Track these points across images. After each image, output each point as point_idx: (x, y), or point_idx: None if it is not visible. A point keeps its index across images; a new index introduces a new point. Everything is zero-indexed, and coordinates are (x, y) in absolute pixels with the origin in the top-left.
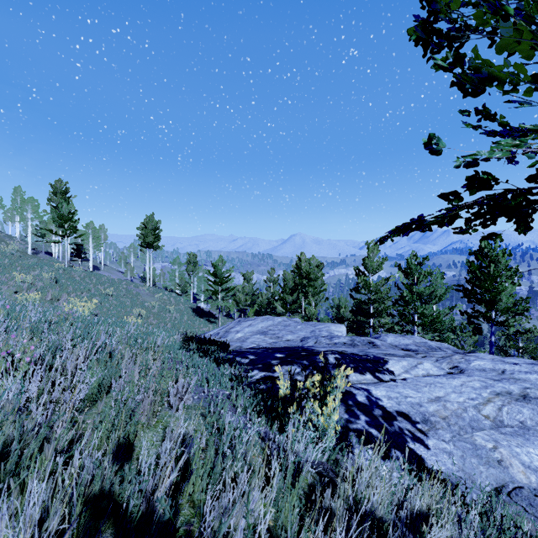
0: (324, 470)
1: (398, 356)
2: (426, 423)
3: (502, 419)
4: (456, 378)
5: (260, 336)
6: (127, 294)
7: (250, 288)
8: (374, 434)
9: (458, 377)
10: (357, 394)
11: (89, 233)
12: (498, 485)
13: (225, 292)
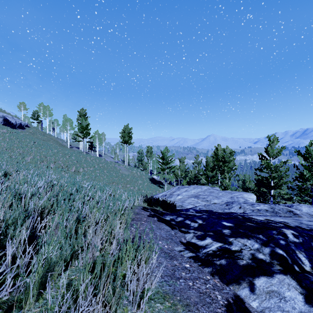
0: None
1: None
2: None
3: None
4: None
5: (194, 199)
6: (114, 169)
7: (184, 167)
8: None
9: None
10: None
11: (96, 136)
12: None
13: (169, 169)
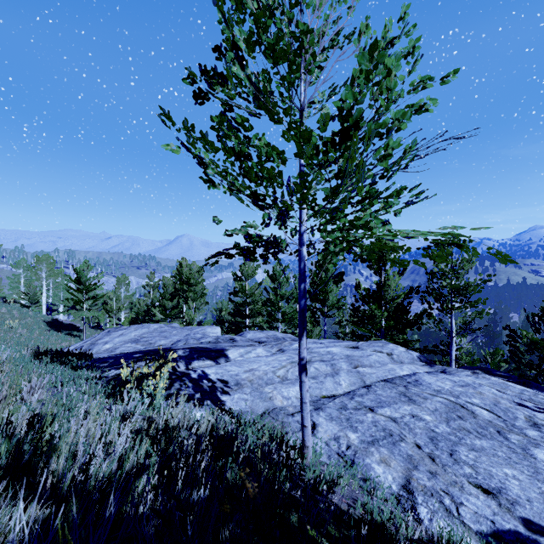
0: (151, 419)
1: (242, 346)
2: (237, 385)
3: (287, 376)
4: (273, 356)
5: (131, 345)
6: None
7: (126, 295)
8: (198, 396)
9: (275, 356)
10: (193, 374)
11: None
12: (266, 410)
13: (92, 301)
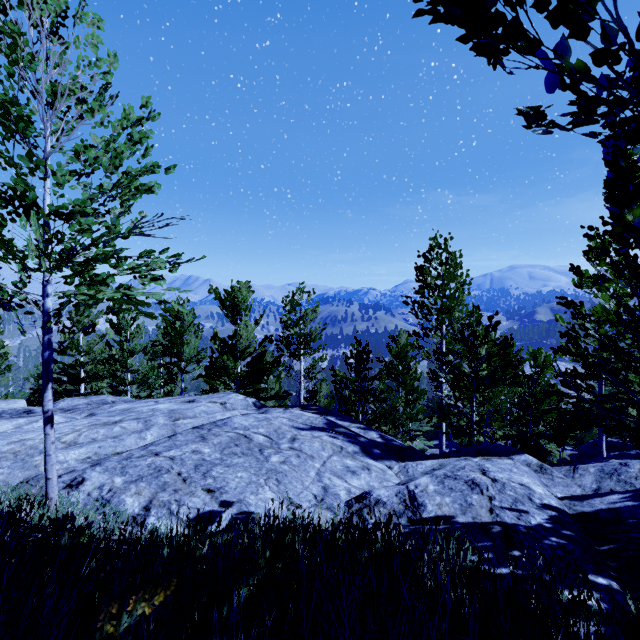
0: None
1: (29, 416)
2: None
3: (78, 440)
4: (70, 422)
5: None
6: None
7: None
8: None
9: (74, 421)
10: None
11: None
12: (25, 479)
13: None
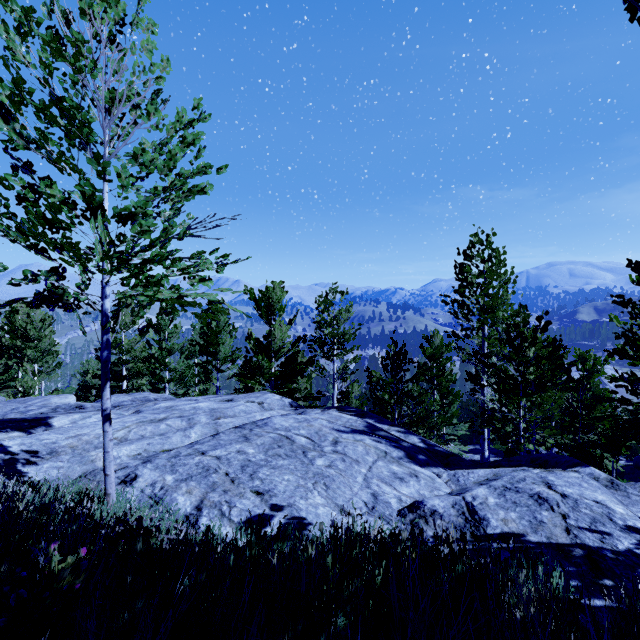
0: None
1: (83, 412)
2: (52, 454)
3: (128, 437)
4: (119, 419)
5: None
6: None
7: None
8: None
9: (123, 418)
10: None
11: None
12: (83, 473)
13: None
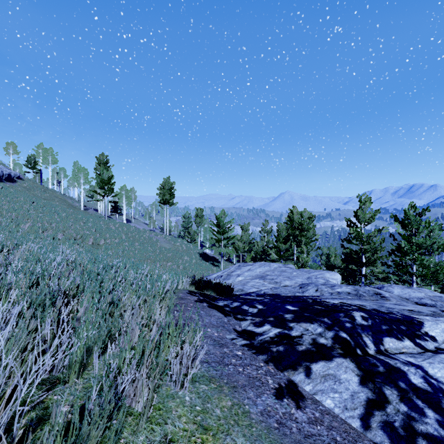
0: None
1: (427, 314)
2: None
3: None
4: None
5: (259, 281)
6: (149, 241)
7: (247, 238)
8: None
9: None
10: (408, 373)
11: (123, 193)
12: None
13: (227, 241)
